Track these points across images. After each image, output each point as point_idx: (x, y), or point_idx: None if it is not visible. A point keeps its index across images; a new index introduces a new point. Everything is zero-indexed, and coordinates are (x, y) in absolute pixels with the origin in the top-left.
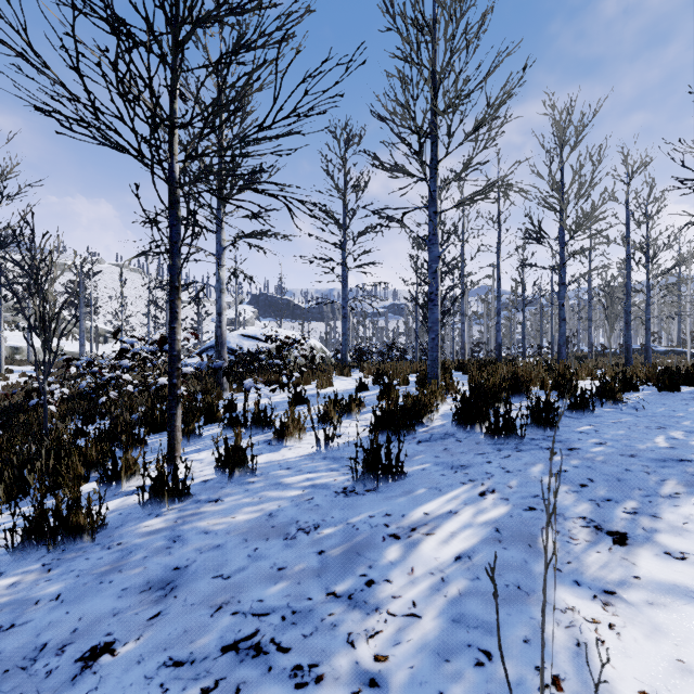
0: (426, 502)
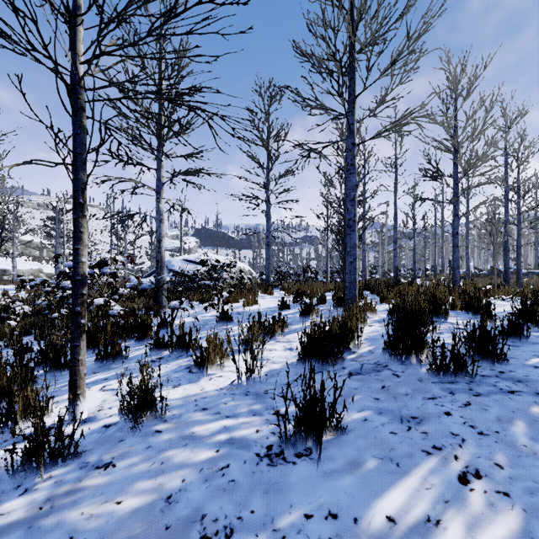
0: (384, 490)
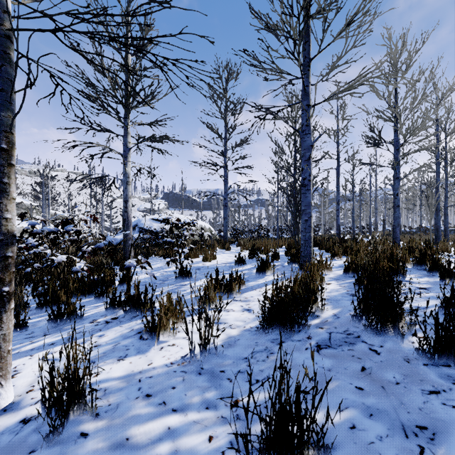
0: None
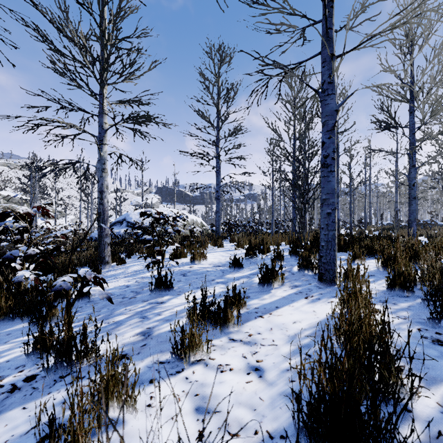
0: None
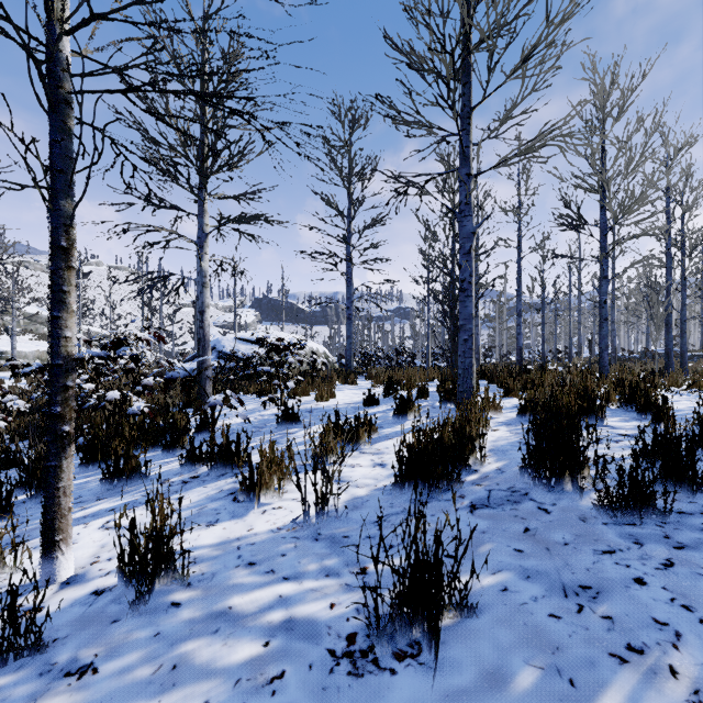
0: None
